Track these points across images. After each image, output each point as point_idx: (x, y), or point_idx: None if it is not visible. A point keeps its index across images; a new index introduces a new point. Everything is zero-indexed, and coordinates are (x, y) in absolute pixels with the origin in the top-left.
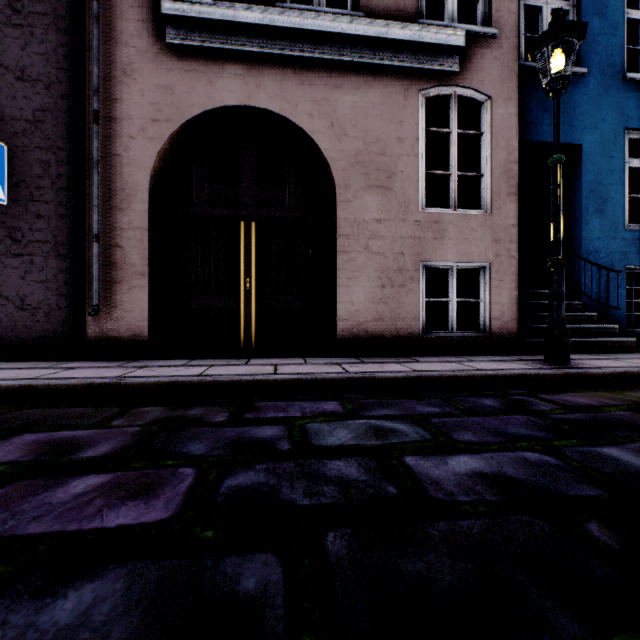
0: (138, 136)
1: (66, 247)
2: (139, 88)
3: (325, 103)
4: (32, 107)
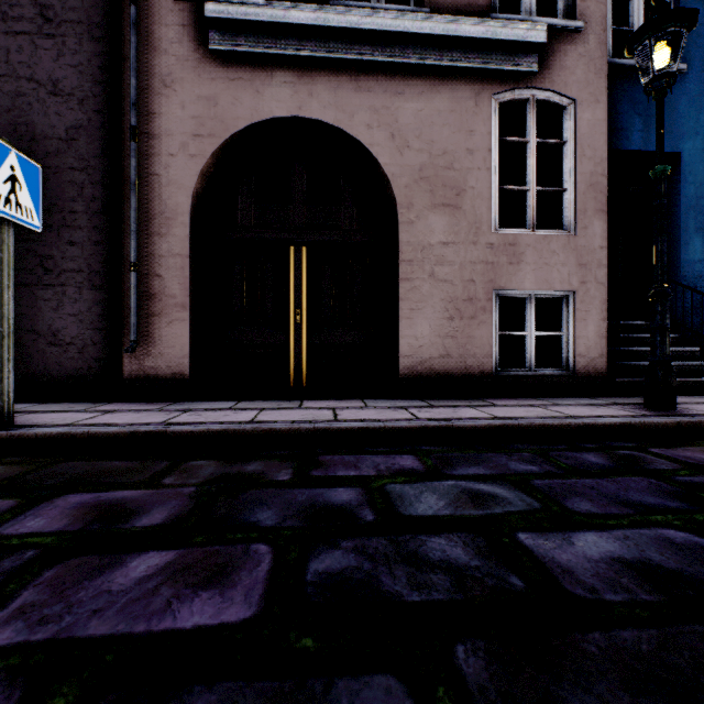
0: (179, 153)
1: (101, 277)
2: (180, 100)
3: (385, 112)
4: (65, 124)
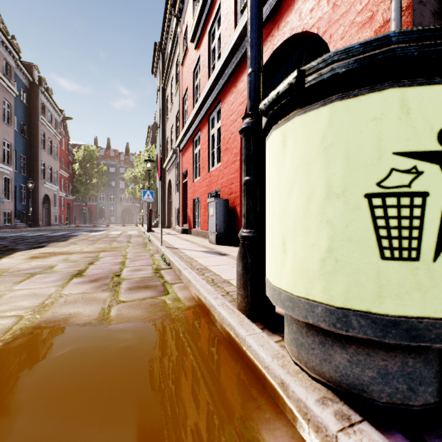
0: None
1: None
2: None
3: None
4: None
